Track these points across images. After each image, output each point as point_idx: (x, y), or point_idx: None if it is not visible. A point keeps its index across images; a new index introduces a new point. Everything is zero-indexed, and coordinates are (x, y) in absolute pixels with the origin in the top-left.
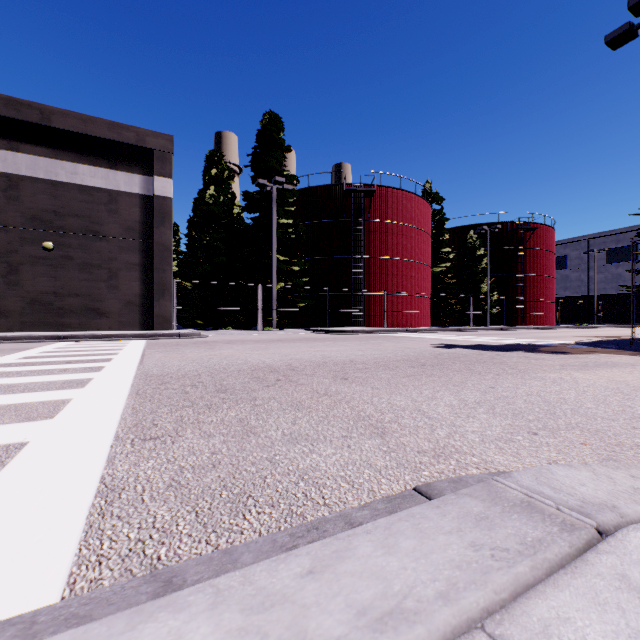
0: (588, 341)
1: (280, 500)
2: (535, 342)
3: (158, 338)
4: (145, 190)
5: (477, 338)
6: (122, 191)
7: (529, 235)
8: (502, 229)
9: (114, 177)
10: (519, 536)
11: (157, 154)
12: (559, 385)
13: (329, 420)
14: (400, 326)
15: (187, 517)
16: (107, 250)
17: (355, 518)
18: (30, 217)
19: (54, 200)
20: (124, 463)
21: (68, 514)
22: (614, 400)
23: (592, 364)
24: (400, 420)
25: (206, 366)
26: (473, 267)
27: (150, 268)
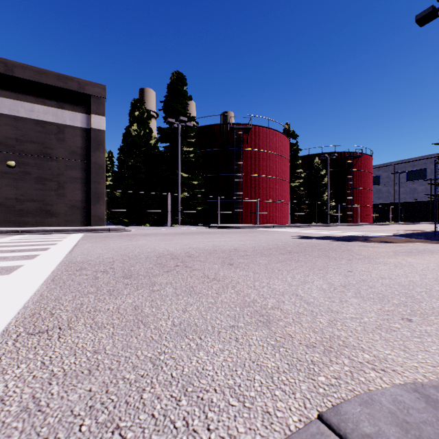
0: (402, 233)
1: (153, 435)
2: (365, 234)
3: (93, 232)
4: (85, 124)
5: (323, 231)
6: (68, 125)
7: (355, 161)
8: (337, 157)
9: (61, 114)
10: None
11: (94, 98)
12: (401, 269)
13: (217, 306)
14: (268, 223)
15: None
16: (56, 168)
17: None
18: None
19: (16, 130)
20: None
21: None
22: None
23: (415, 251)
24: (282, 306)
25: (121, 254)
26: (318, 183)
27: (89, 181)
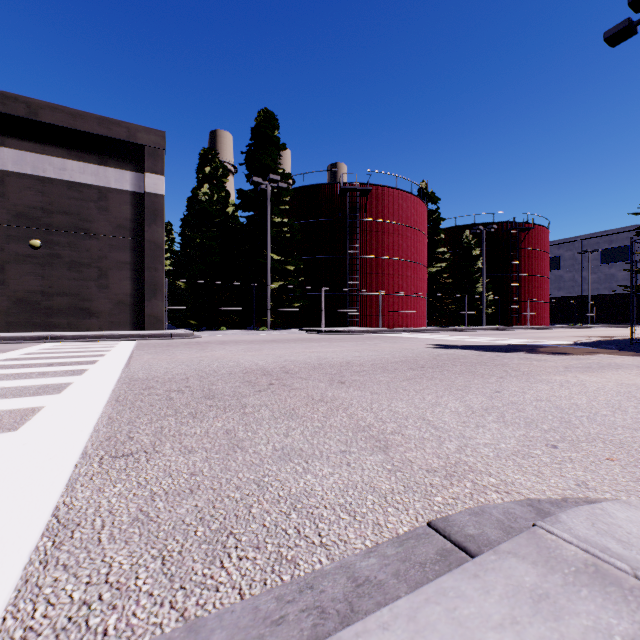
0: (586, 341)
1: (267, 539)
2: (533, 342)
3: (149, 339)
4: (136, 187)
5: (474, 338)
6: (112, 188)
7: (524, 235)
8: (497, 229)
9: (104, 173)
10: (602, 632)
11: (149, 150)
12: (567, 389)
13: (325, 431)
14: (396, 326)
15: (150, 566)
16: (97, 248)
17: (360, 570)
18: (16, 214)
19: (42, 197)
20: (86, 488)
21: (2, 563)
22: (629, 406)
23: (596, 366)
24: (404, 431)
25: (195, 369)
26: (468, 267)
27: (141, 267)
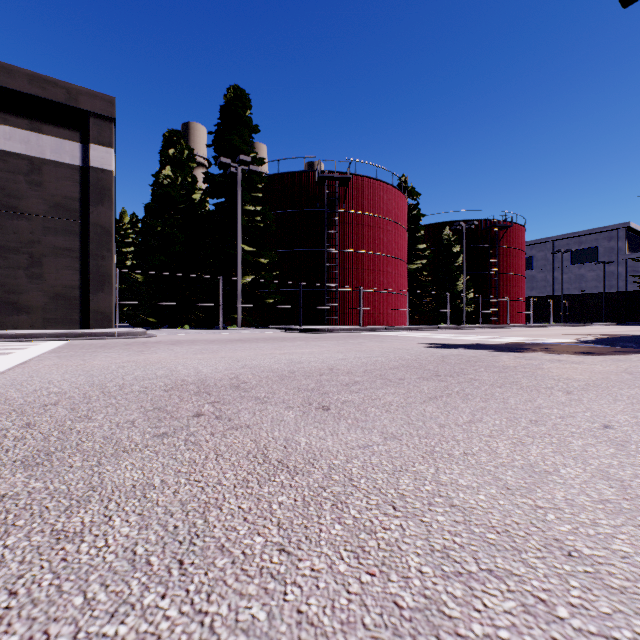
0: (591, 339)
1: None
2: (535, 340)
3: (87, 338)
4: (79, 160)
5: (466, 336)
6: (48, 159)
7: (502, 233)
8: (477, 227)
9: (37, 141)
10: None
11: (94, 118)
12: None
13: None
14: (377, 325)
15: None
16: (27, 230)
17: None
18: None
19: None
20: None
21: None
22: None
23: None
24: None
25: (94, 382)
26: (449, 264)
27: (85, 254)
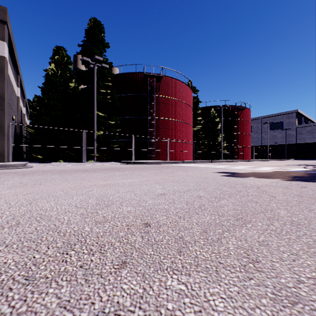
0: None
1: None
2: (285, 169)
3: None
4: None
5: (235, 166)
6: None
7: (240, 112)
8: (227, 109)
9: None
10: None
11: None
12: None
13: None
14: (176, 160)
15: None
16: None
17: None
18: None
19: None
20: None
21: None
22: None
23: None
24: None
25: None
26: (213, 128)
27: None
